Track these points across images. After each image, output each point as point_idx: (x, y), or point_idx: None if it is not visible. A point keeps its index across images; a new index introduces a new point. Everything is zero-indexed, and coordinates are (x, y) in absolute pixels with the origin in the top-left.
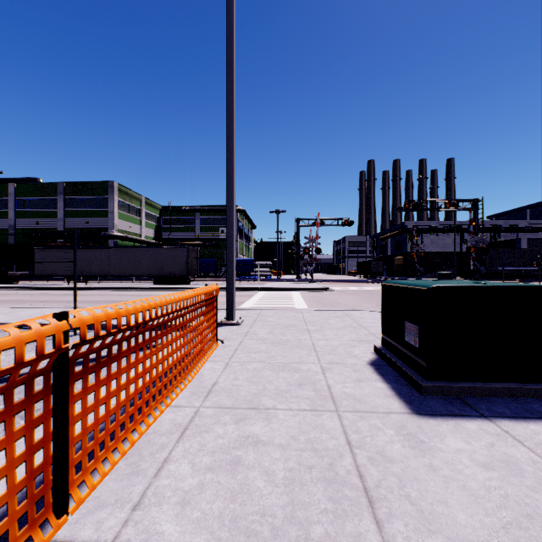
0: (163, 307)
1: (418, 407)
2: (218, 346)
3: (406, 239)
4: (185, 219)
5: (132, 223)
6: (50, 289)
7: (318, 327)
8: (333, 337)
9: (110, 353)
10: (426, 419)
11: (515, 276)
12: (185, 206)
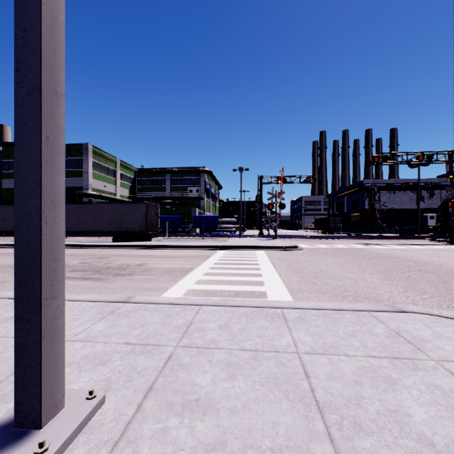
0: None
1: None
2: None
3: (364, 196)
4: (157, 180)
5: (107, 182)
6: None
7: None
8: None
9: None
10: None
11: None
12: (157, 168)
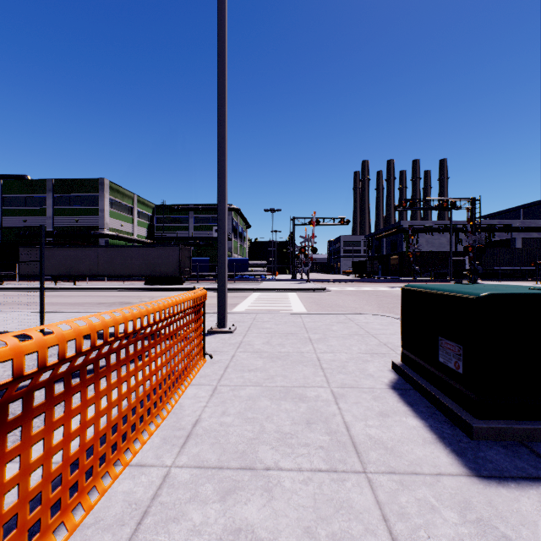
0: (117, 327)
1: (476, 463)
2: (205, 362)
3: (402, 238)
4: (179, 218)
5: (124, 221)
6: (34, 289)
7: (320, 335)
8: (340, 348)
9: (3, 417)
10: (494, 487)
11: (510, 276)
12: (179, 204)
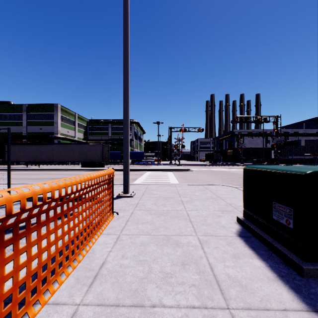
0: (35, 197)
1: (311, 299)
2: (113, 217)
3: (234, 140)
4: (102, 127)
5: (69, 129)
6: (14, 170)
7: (188, 198)
8: (201, 207)
9: None
10: None
11: (298, 162)
12: (102, 119)
